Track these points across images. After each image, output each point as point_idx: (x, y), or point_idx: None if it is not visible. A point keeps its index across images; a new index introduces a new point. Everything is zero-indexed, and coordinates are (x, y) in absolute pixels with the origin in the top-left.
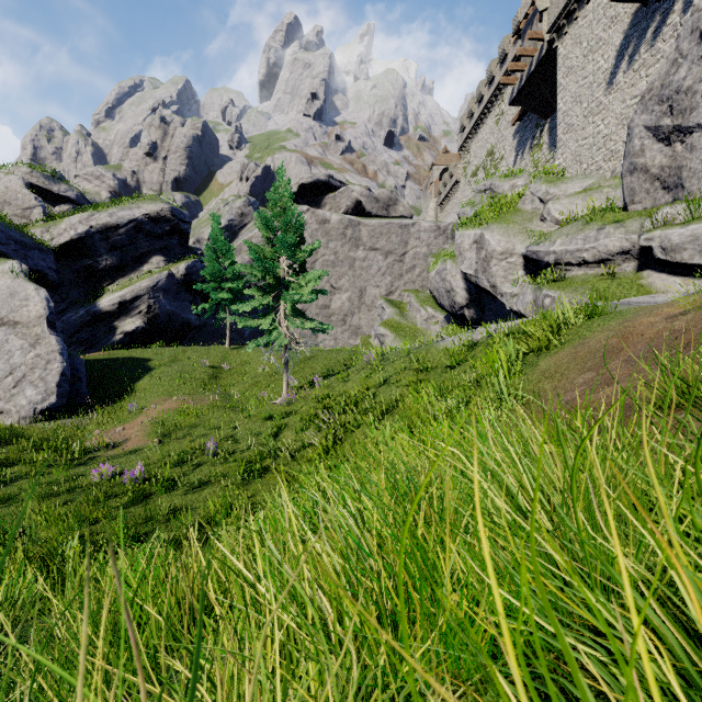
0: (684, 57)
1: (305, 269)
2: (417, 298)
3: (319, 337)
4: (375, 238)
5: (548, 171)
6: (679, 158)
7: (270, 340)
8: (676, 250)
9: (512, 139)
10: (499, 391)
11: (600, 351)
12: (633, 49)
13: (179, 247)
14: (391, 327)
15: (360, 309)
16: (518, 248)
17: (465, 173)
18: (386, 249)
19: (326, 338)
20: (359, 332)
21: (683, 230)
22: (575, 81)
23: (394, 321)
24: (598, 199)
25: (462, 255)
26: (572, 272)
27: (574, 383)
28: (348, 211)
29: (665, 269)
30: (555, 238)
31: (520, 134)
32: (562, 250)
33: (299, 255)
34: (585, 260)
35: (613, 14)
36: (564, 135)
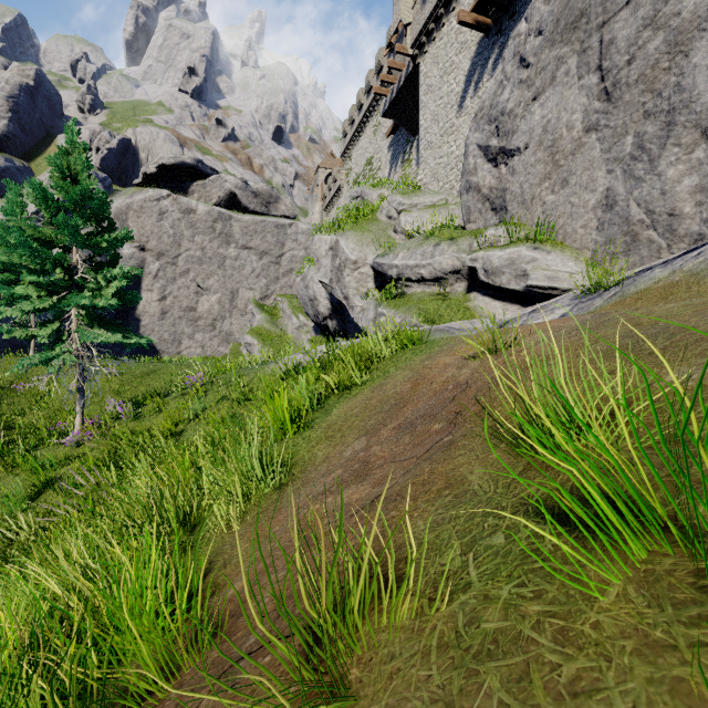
0: (508, 79)
1: (117, 264)
2: (290, 305)
3: (183, 343)
4: (249, 236)
5: (406, 183)
6: (504, 180)
7: (48, 358)
8: (496, 273)
9: (387, 152)
10: (250, 466)
11: (390, 401)
12: (478, 77)
13: None
14: (259, 335)
15: (232, 314)
16: (369, 258)
17: (348, 180)
18: (261, 249)
19: (191, 345)
20: (230, 339)
21: (502, 253)
22: (433, 100)
23: (263, 329)
24: (444, 215)
25: (319, 261)
26: (412, 289)
27: (342, 456)
28: (220, 202)
29: (488, 292)
30: (398, 251)
31: (394, 147)
32: (403, 264)
33: (100, 245)
34: (423, 277)
35: (463, 40)
36: (425, 151)
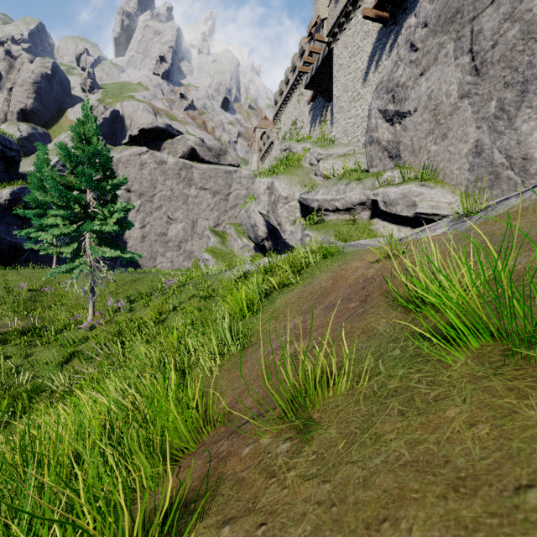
0: (401, 60)
1: (116, 201)
2: (236, 230)
3: (158, 260)
4: (205, 180)
5: (323, 138)
6: (398, 135)
7: (71, 268)
8: (392, 204)
9: (308, 115)
10: (223, 335)
11: (317, 293)
12: (378, 57)
13: (5, 173)
14: (213, 253)
15: (192, 237)
16: (297, 195)
17: (278, 137)
18: (214, 189)
19: (163, 261)
20: (192, 256)
21: (397, 189)
22: (344, 75)
23: (216, 248)
24: (353, 162)
25: (259, 197)
26: (329, 217)
27: (286, 327)
28: (184, 155)
29: (387, 218)
30: (319, 189)
31: (313, 111)
32: (322, 199)
33: (105, 188)
34: (337, 208)
35: (367, 30)
36: (337, 114)
